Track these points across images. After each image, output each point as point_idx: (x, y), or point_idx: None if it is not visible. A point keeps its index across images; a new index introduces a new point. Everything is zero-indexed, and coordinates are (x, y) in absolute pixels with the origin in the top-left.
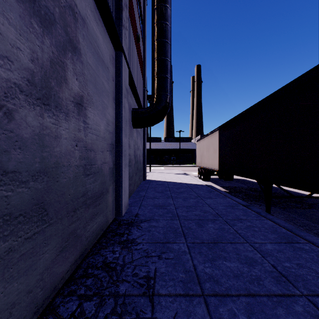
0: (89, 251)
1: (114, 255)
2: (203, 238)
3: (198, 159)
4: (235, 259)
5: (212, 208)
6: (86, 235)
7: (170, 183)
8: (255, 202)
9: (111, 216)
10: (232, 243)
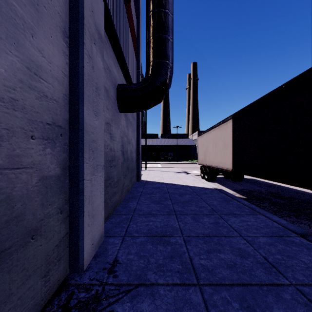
0: None
1: None
2: None
3: (201, 156)
4: None
5: (248, 242)
6: None
7: (169, 186)
8: (297, 219)
9: (54, 281)
10: None
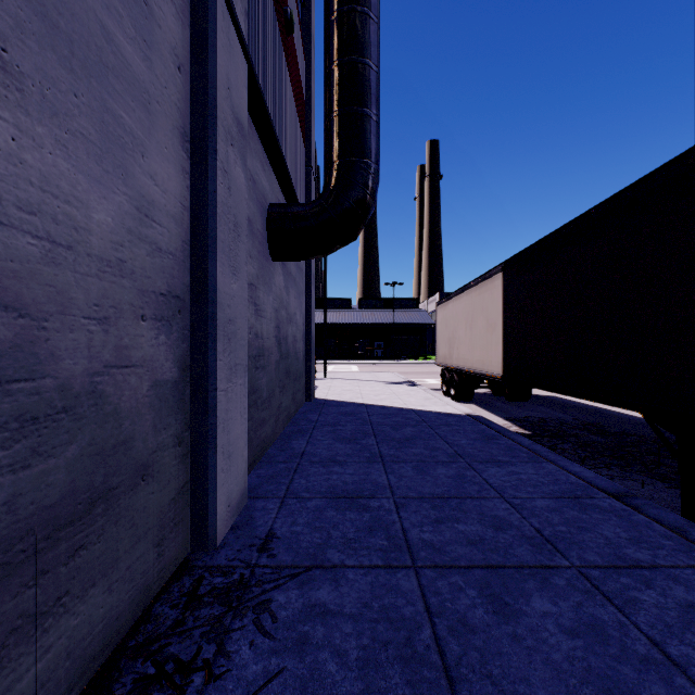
0: None
1: None
2: None
3: (442, 348)
4: None
5: (514, 507)
6: None
7: (374, 410)
8: (623, 473)
9: (170, 558)
10: None
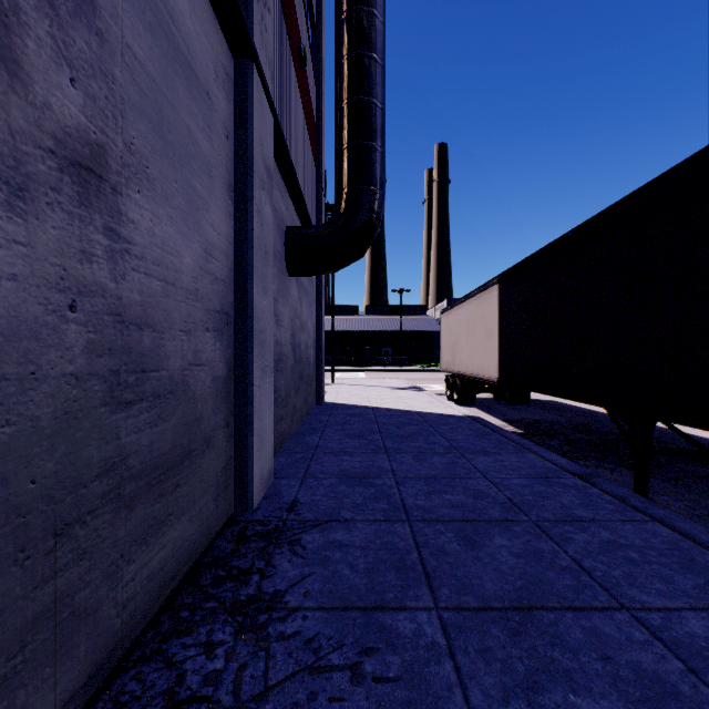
0: (134, 645)
1: (208, 663)
2: (486, 588)
3: (446, 355)
4: (604, 682)
5: (493, 484)
6: (120, 597)
7: (380, 412)
8: (598, 463)
9: (222, 512)
10: (576, 612)
